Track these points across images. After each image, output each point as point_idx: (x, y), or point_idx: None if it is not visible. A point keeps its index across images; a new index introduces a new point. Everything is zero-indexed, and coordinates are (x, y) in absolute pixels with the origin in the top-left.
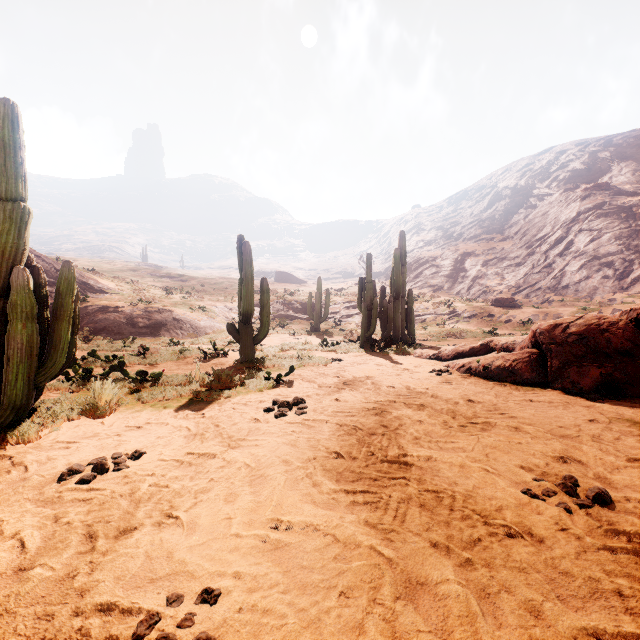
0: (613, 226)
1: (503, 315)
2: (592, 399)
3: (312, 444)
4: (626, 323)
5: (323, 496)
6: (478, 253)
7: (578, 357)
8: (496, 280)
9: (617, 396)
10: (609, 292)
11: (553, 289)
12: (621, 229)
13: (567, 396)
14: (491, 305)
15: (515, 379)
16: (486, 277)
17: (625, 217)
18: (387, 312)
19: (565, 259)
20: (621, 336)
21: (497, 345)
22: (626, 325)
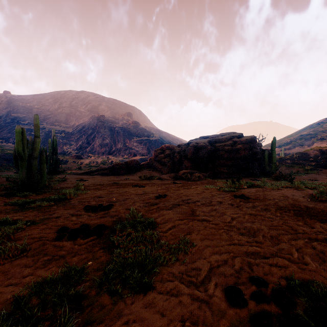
0: (107, 132)
1: (79, 161)
2: (122, 175)
3: (100, 181)
4: (125, 164)
5: (111, 181)
6: (57, 132)
7: (120, 169)
8: (68, 146)
9: (124, 174)
10: (107, 154)
11: (91, 152)
12: (109, 134)
13: (119, 175)
14: (73, 157)
15: (110, 174)
16: (63, 144)
17: (110, 130)
18: (57, 161)
19: (94, 141)
20: (125, 166)
21: (102, 169)
22: (125, 164)
